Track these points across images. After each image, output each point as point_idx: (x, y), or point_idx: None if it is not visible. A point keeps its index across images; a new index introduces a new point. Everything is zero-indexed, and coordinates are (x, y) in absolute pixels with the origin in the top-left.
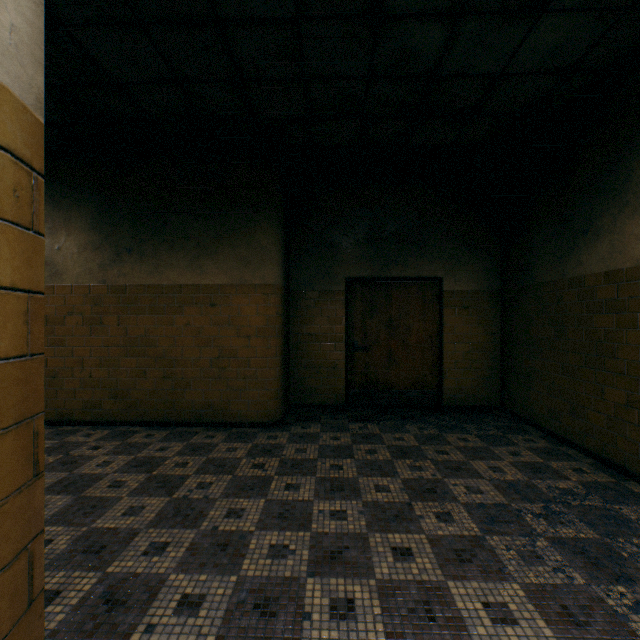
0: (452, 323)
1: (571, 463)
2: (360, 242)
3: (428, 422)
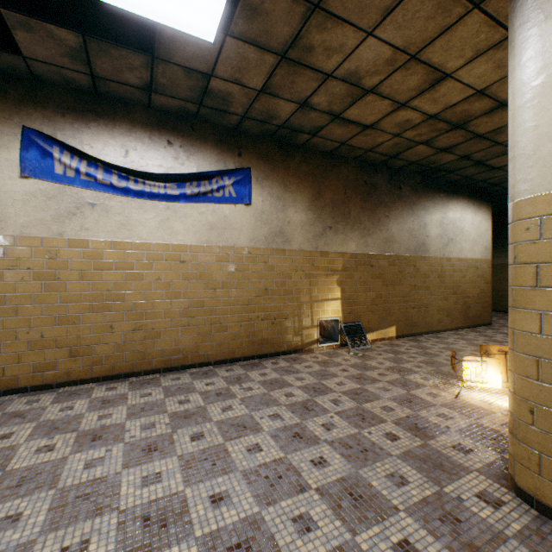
0: None
1: None
2: None
3: None
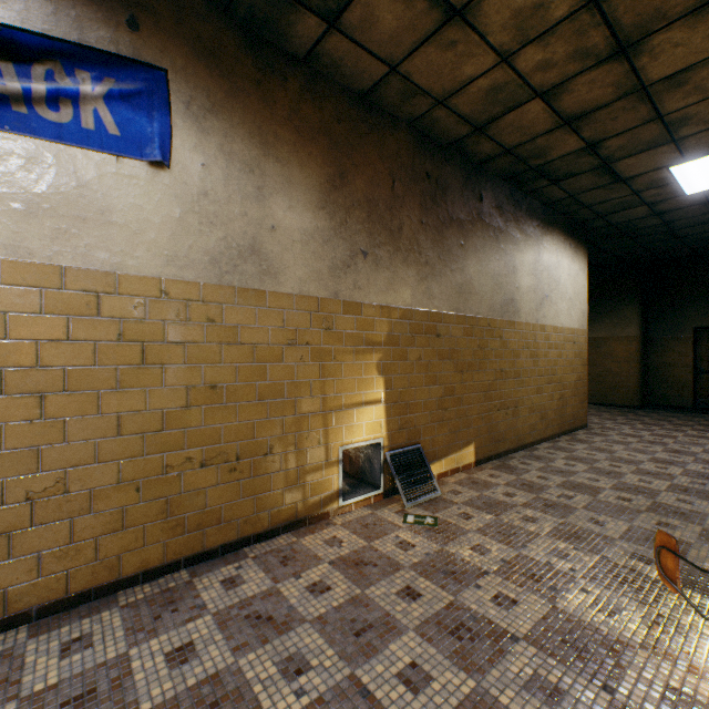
0: None
1: None
2: (705, 304)
3: None
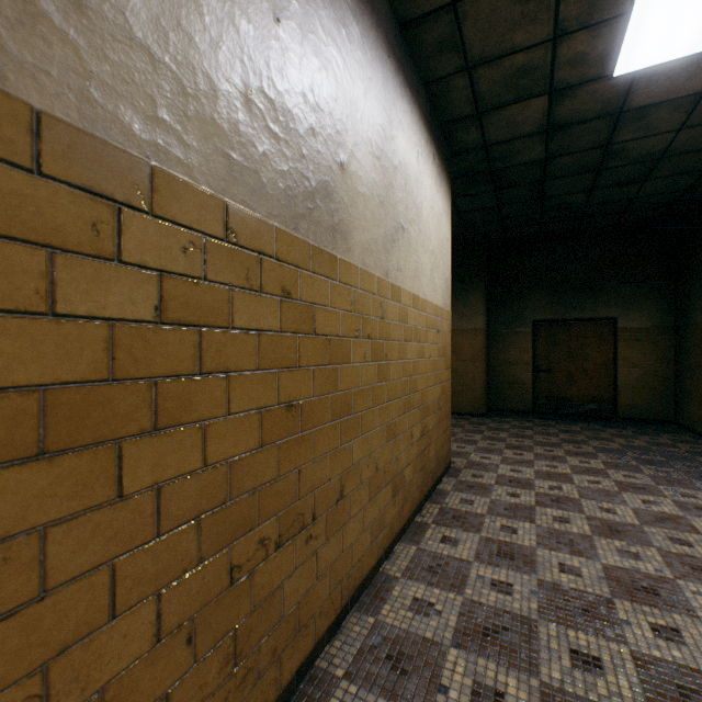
0: (625, 353)
1: (694, 445)
2: (544, 294)
3: (596, 423)
